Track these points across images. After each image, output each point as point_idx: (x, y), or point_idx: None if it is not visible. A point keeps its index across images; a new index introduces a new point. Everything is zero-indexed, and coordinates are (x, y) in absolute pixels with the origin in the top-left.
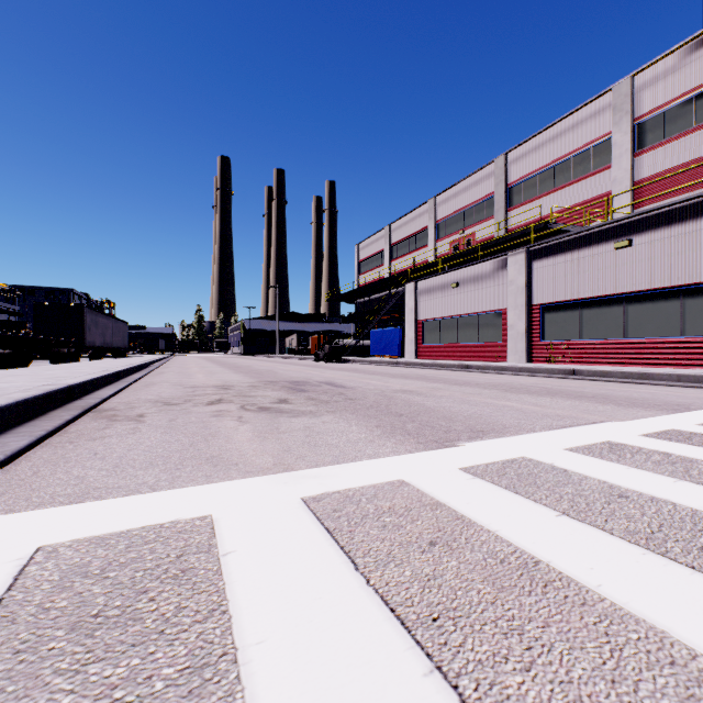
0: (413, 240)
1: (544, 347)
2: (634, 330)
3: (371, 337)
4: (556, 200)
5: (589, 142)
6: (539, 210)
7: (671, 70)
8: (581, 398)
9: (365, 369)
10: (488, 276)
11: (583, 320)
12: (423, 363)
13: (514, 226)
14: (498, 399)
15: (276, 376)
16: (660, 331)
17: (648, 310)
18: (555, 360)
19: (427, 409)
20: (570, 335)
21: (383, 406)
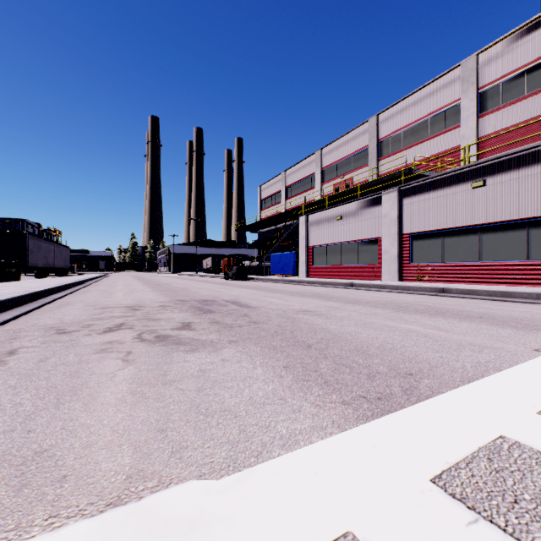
0: (304, 183)
1: (412, 268)
2: (487, 254)
3: (271, 260)
4: (417, 152)
5: (442, 106)
6: (404, 160)
7: (507, 50)
8: (471, 318)
9: (266, 287)
10: (366, 210)
11: (445, 246)
12: (314, 281)
13: (384, 172)
14: (396, 321)
15: (188, 294)
16: (509, 255)
17: (499, 238)
18: (421, 279)
19: (334, 336)
20: (434, 259)
21: (288, 333)
